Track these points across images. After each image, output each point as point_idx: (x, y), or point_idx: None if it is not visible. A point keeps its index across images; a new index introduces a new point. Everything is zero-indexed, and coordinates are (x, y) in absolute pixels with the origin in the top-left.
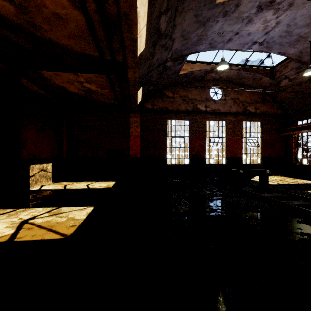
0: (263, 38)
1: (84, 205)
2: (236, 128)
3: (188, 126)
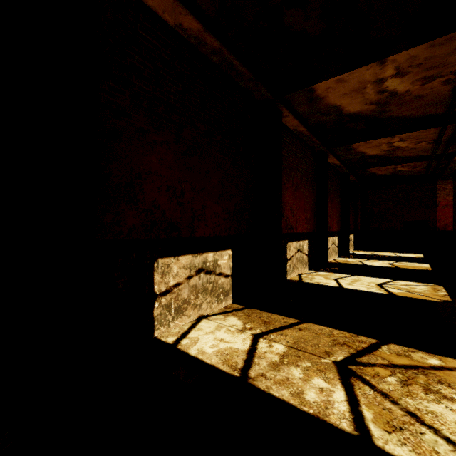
0: None
1: (418, 263)
2: None
3: None
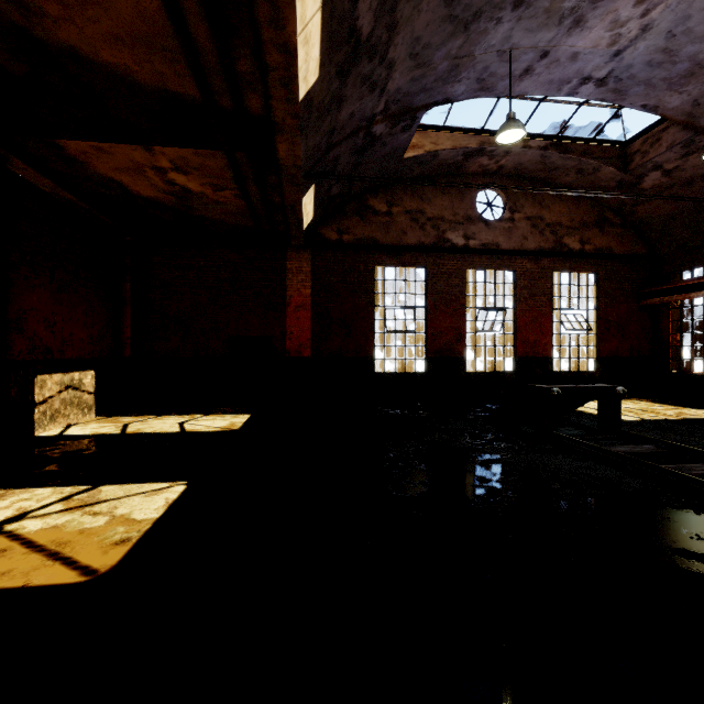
0: (608, 68)
1: (163, 480)
2: (537, 286)
3: (425, 283)
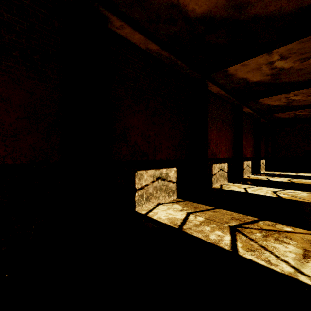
0: None
1: (310, 180)
2: None
3: None
